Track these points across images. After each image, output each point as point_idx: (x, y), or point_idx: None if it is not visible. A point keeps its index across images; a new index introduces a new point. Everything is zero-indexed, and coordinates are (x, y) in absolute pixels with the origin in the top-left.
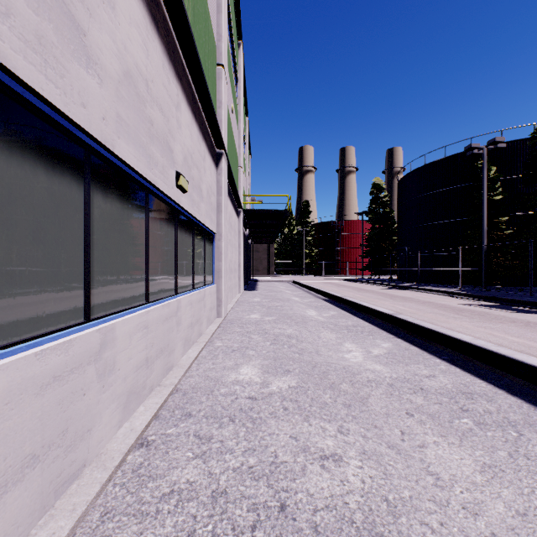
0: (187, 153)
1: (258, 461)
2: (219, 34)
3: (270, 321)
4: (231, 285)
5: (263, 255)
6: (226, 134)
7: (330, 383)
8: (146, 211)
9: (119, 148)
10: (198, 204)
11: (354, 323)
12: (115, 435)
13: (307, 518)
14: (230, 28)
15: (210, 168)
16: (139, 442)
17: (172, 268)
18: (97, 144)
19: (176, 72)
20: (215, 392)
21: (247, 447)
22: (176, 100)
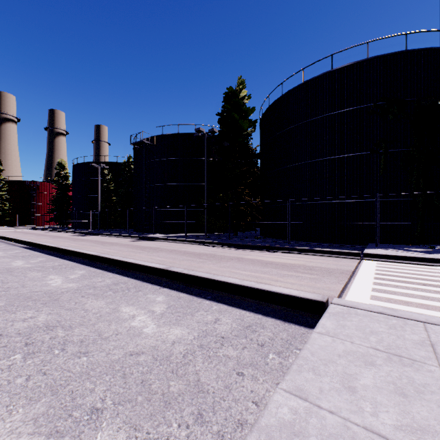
0: None
1: None
2: None
3: None
4: None
5: None
6: None
7: None
8: None
9: None
10: None
11: None
12: None
13: None
14: None
15: None
16: None
17: None
18: None
19: None
20: None
21: None
22: None
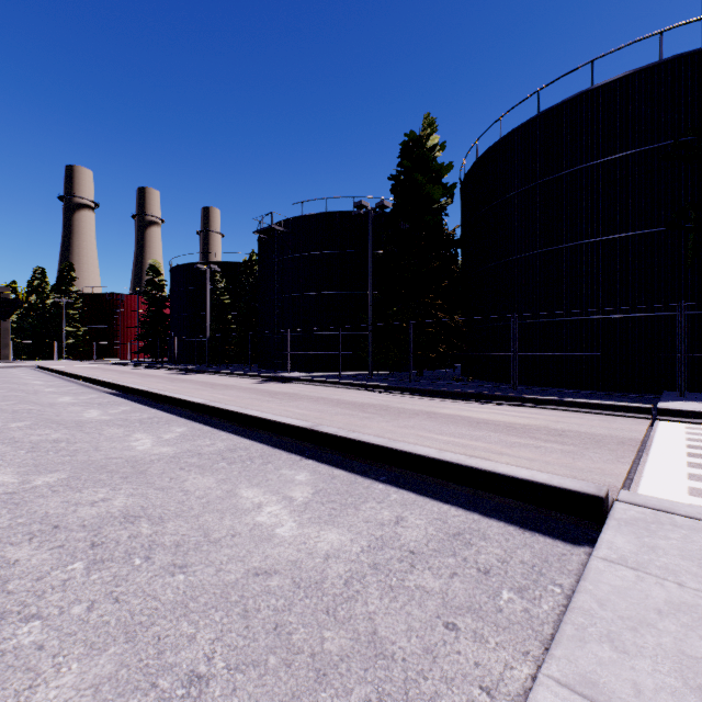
0: None
1: None
2: None
3: None
4: None
5: None
6: None
7: (24, 391)
8: None
9: None
10: None
11: (68, 384)
12: None
13: (3, 395)
14: None
15: None
16: None
17: None
18: None
19: None
20: None
21: None
22: None
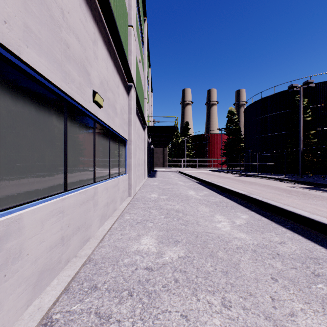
0: (103, 79)
1: None
2: (129, 5)
3: (164, 199)
4: (138, 174)
5: (160, 155)
6: (135, 73)
7: (209, 251)
8: (64, 118)
9: (28, 56)
10: (113, 118)
11: (220, 200)
12: (22, 315)
13: None
14: (138, 7)
15: (123, 94)
16: (43, 322)
17: (91, 163)
18: None
19: (93, 16)
20: (119, 262)
21: None
22: (93, 37)
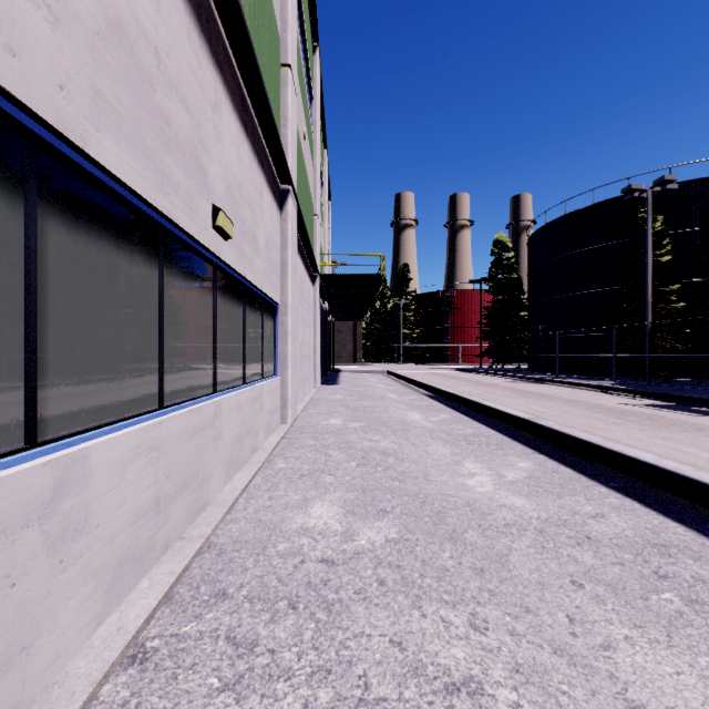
0: (232, 181)
1: (335, 697)
2: (284, 22)
3: (357, 429)
4: (302, 378)
5: (348, 337)
6: (295, 165)
7: (449, 530)
8: (159, 263)
9: (98, 148)
10: (251, 259)
11: (475, 431)
12: (88, 640)
13: None
14: (301, 21)
15: (270, 209)
16: (130, 653)
17: (208, 354)
18: (51, 134)
19: (213, 54)
20: (269, 549)
21: (317, 665)
22: (213, 96)
